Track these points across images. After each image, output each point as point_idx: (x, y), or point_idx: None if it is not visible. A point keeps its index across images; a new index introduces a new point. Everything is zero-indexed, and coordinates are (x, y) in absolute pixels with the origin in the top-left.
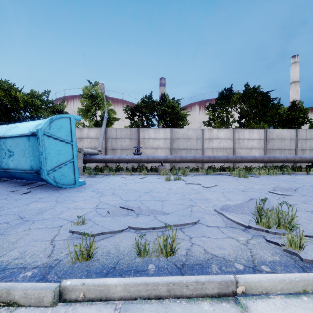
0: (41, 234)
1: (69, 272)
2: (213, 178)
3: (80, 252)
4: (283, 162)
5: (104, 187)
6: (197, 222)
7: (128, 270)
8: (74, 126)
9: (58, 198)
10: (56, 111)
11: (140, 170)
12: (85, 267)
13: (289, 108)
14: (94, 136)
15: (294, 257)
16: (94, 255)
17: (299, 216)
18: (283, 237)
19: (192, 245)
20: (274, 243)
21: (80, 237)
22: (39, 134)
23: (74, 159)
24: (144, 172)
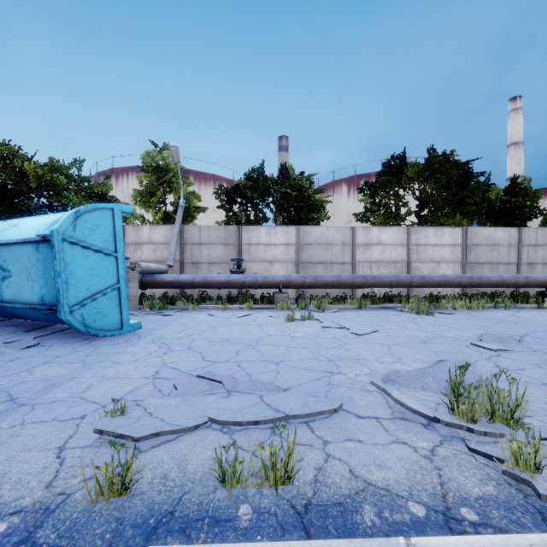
0: (43, 435)
1: (81, 524)
2: (371, 317)
3: (107, 480)
4: (496, 287)
5: (175, 334)
6: (338, 409)
7: (199, 519)
8: (120, 225)
9: (88, 356)
10: (95, 196)
11: (241, 301)
12: (114, 511)
13: (507, 191)
14: (160, 239)
15: (523, 487)
16: (137, 482)
17: (529, 396)
18: (502, 441)
19: (328, 460)
20: (483, 456)
21: (115, 441)
22: (54, 239)
23: (120, 283)
24: (248, 304)
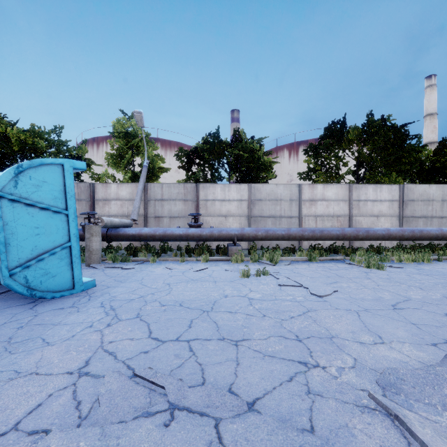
0: None
1: None
2: (324, 271)
3: None
4: (436, 239)
5: (128, 294)
6: None
7: None
8: (72, 181)
9: (19, 330)
10: (71, 158)
11: (198, 253)
12: None
13: (437, 152)
14: (126, 196)
15: None
16: None
17: None
18: None
19: None
20: None
21: None
22: None
23: (72, 241)
24: (204, 257)
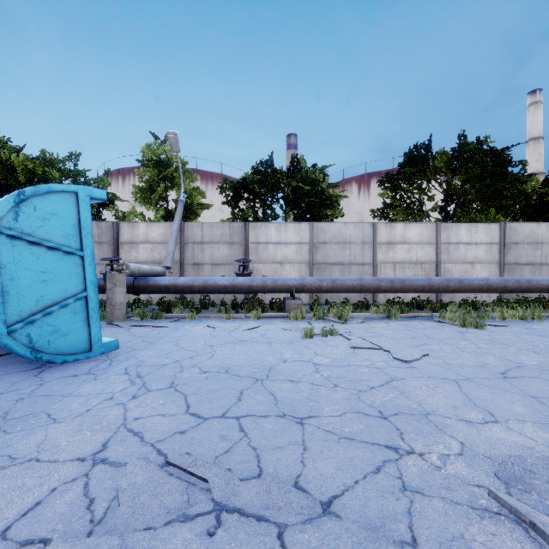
0: None
1: None
2: (407, 330)
3: None
4: (548, 292)
5: (159, 359)
6: None
7: None
8: (88, 214)
9: (18, 403)
10: None
11: (248, 308)
12: None
13: (546, 182)
14: (158, 238)
15: None
16: None
17: None
18: None
19: None
20: None
21: None
22: None
23: (88, 291)
24: (255, 313)
